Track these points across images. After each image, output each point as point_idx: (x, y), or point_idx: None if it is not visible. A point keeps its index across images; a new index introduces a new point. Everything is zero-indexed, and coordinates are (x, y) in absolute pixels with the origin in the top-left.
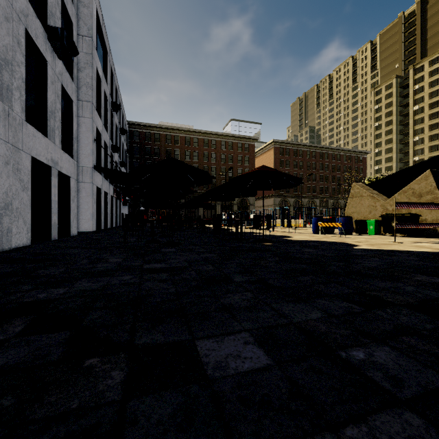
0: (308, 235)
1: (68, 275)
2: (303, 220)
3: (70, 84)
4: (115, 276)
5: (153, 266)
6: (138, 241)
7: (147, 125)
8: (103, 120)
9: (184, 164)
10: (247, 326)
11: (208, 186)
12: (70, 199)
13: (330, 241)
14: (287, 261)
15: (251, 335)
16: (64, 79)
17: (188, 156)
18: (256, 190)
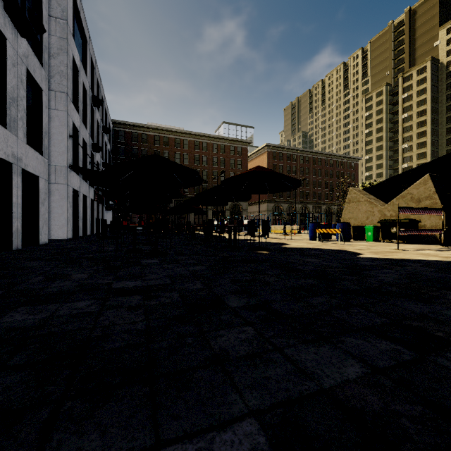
0: (305, 242)
1: (2, 301)
2: (299, 226)
3: (38, 69)
4: (69, 301)
5: (125, 284)
6: (117, 250)
7: (133, 125)
8: (81, 115)
9: (170, 162)
10: (252, 401)
11: (199, 190)
12: (38, 202)
13: (330, 249)
14: (291, 275)
15: (261, 428)
16: (30, 62)
17: (178, 159)
18: (250, 193)
